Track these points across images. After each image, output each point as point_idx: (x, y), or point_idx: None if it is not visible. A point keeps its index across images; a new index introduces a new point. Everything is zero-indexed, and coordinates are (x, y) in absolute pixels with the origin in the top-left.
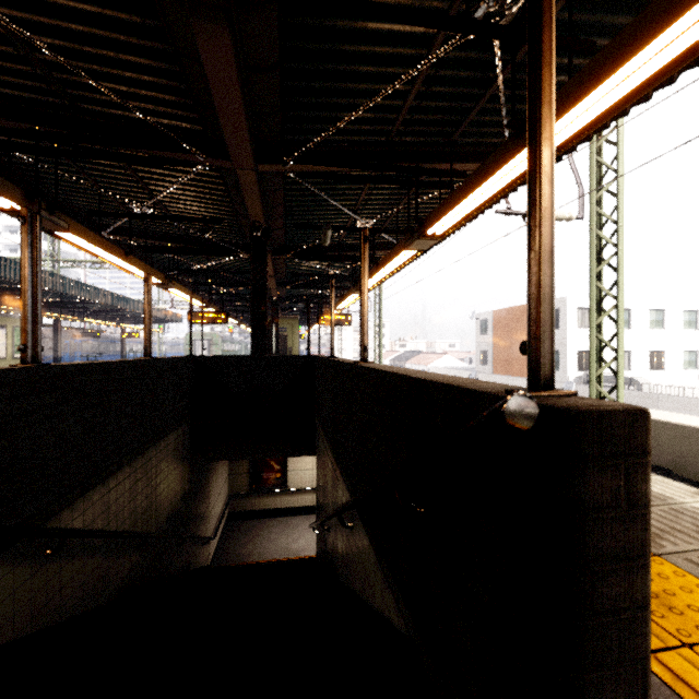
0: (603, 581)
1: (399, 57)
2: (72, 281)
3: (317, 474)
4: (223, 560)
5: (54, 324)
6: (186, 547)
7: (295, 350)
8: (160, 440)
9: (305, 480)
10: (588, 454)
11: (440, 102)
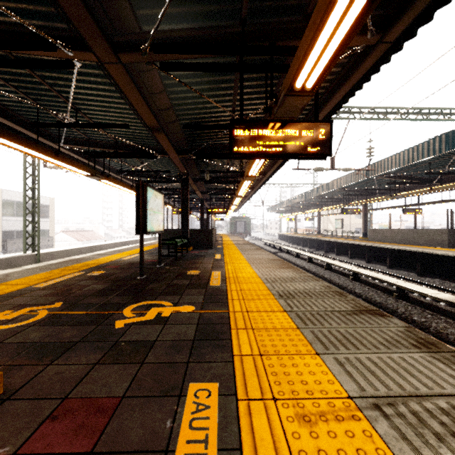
0: None
1: None
2: None
3: None
4: None
5: None
6: None
7: None
8: None
9: None
10: None
11: None
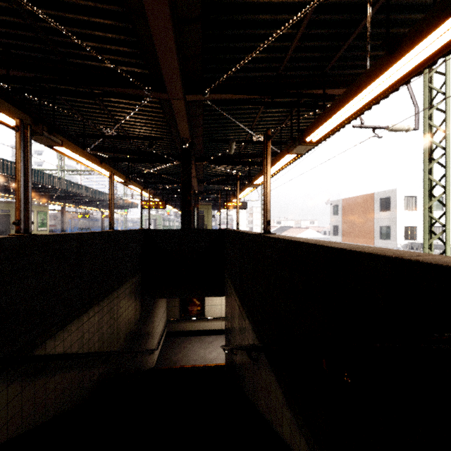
0: None
1: (289, 5)
2: (71, 182)
3: (226, 311)
4: (163, 364)
5: (61, 210)
6: (138, 358)
7: (209, 225)
8: (120, 286)
9: (216, 311)
10: None
11: (318, 41)
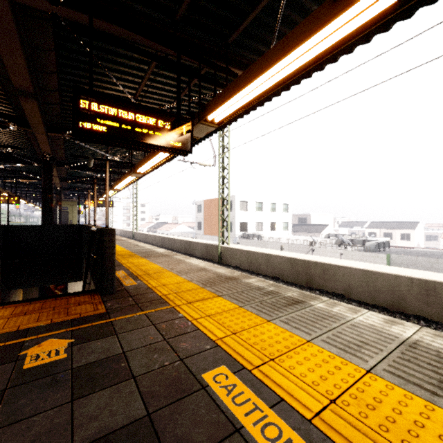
0: (107, 251)
1: None
2: None
3: None
4: None
5: None
6: None
7: (74, 221)
8: None
9: None
10: (104, 234)
11: None
